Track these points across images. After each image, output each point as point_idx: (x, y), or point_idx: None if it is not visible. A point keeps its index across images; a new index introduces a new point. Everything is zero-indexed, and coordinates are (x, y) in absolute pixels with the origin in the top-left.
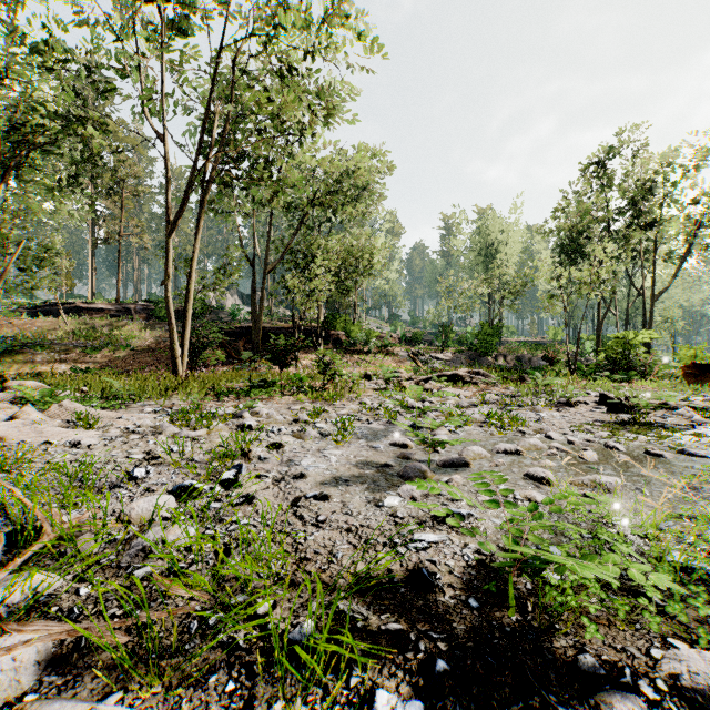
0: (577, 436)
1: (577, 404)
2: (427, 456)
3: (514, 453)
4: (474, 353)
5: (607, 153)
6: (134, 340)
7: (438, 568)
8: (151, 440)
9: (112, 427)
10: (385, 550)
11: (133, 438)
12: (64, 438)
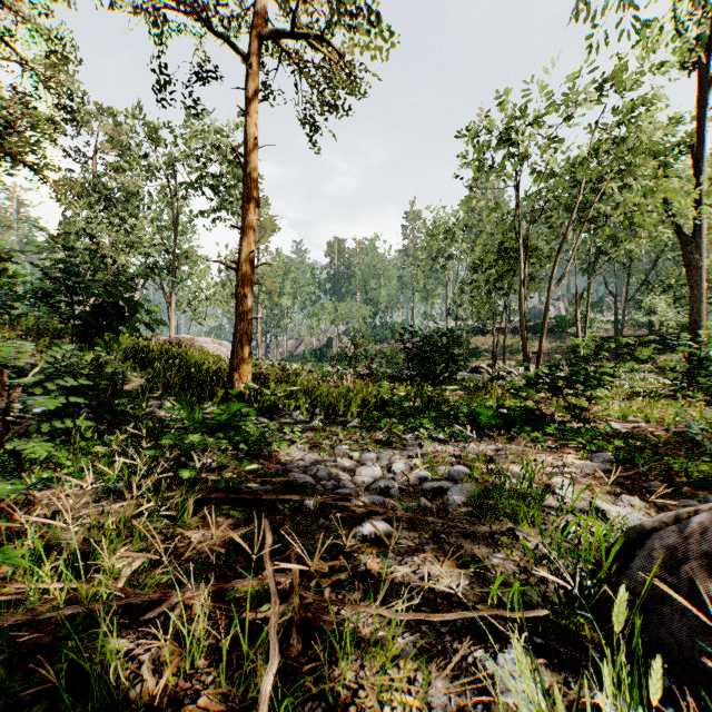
0: None
1: None
2: None
3: None
4: None
5: None
6: (534, 347)
7: None
8: None
9: None
10: None
11: None
12: None
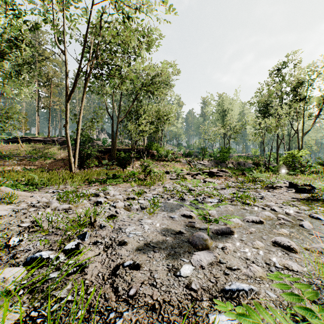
0: (289, 209)
1: (277, 187)
2: (205, 224)
3: (258, 222)
4: (217, 161)
5: (282, 65)
6: (54, 154)
7: None
8: (40, 212)
9: (24, 202)
10: None
11: (31, 210)
12: None
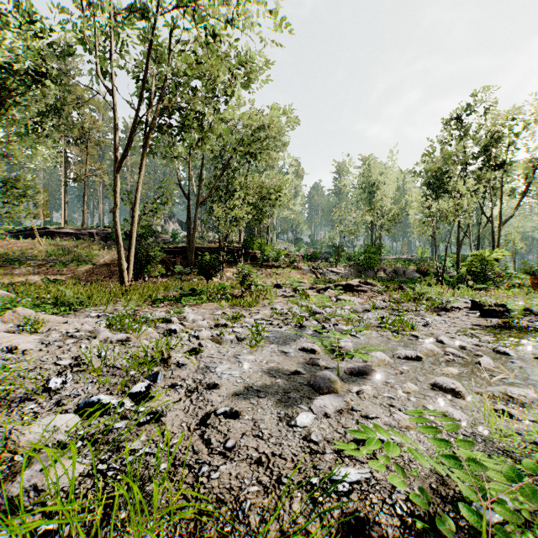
0: (465, 340)
1: (452, 309)
2: (334, 362)
3: (414, 359)
4: (361, 267)
5: (465, 111)
6: (94, 257)
7: (368, 530)
8: (83, 345)
9: (55, 331)
10: (301, 496)
11: (69, 343)
12: (5, 343)
